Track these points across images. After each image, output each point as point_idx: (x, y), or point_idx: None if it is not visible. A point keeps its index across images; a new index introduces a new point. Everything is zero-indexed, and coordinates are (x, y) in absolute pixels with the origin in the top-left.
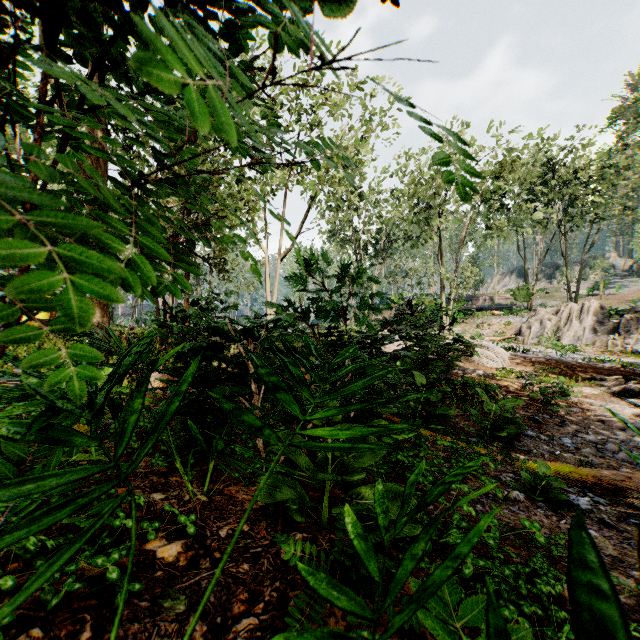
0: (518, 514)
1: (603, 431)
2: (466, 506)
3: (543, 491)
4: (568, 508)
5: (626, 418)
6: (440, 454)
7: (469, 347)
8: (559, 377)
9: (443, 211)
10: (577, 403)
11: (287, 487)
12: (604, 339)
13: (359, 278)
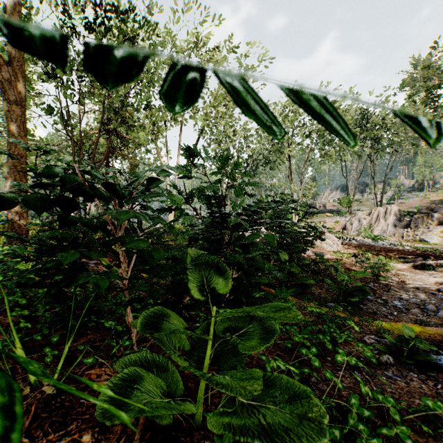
0: (396, 381)
1: (419, 295)
2: (363, 386)
3: (408, 353)
4: (433, 369)
5: (432, 285)
6: (311, 320)
7: (320, 232)
8: (380, 256)
9: (293, 144)
10: (394, 275)
11: (150, 377)
12: (401, 232)
13: (236, 169)
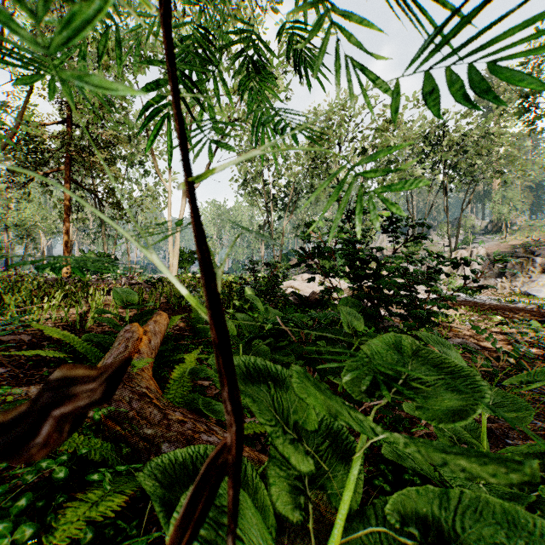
0: None
1: None
2: None
3: None
4: None
5: None
6: None
7: (477, 274)
8: (534, 322)
9: None
10: None
11: None
12: (493, 282)
13: None
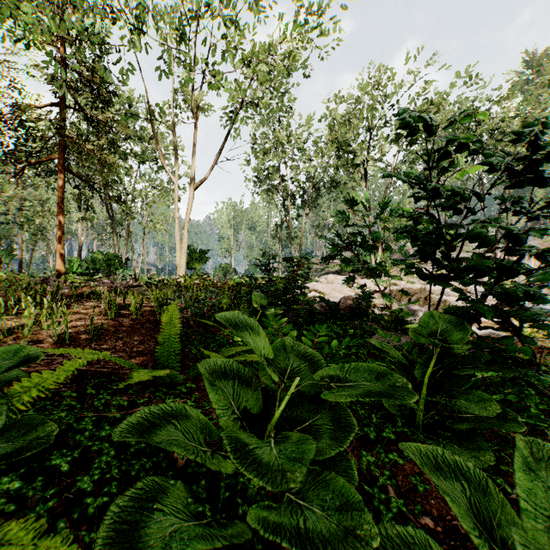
0: None
1: None
2: None
3: None
4: None
5: None
6: None
7: None
8: None
9: None
10: None
11: None
12: None
13: None
